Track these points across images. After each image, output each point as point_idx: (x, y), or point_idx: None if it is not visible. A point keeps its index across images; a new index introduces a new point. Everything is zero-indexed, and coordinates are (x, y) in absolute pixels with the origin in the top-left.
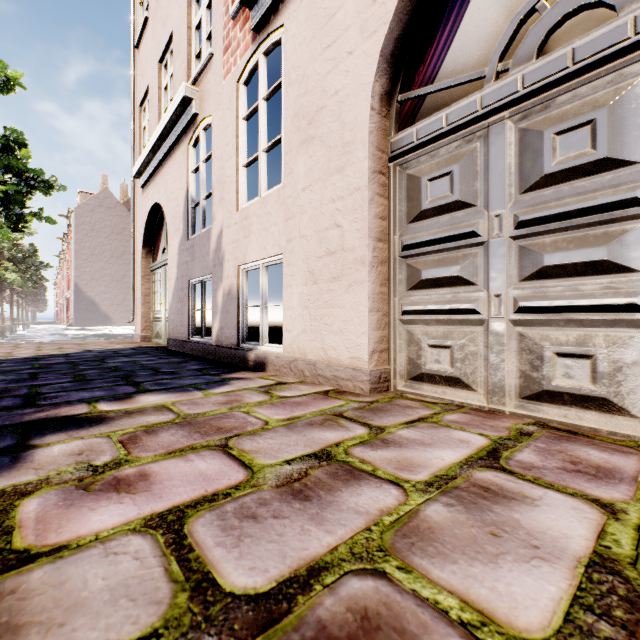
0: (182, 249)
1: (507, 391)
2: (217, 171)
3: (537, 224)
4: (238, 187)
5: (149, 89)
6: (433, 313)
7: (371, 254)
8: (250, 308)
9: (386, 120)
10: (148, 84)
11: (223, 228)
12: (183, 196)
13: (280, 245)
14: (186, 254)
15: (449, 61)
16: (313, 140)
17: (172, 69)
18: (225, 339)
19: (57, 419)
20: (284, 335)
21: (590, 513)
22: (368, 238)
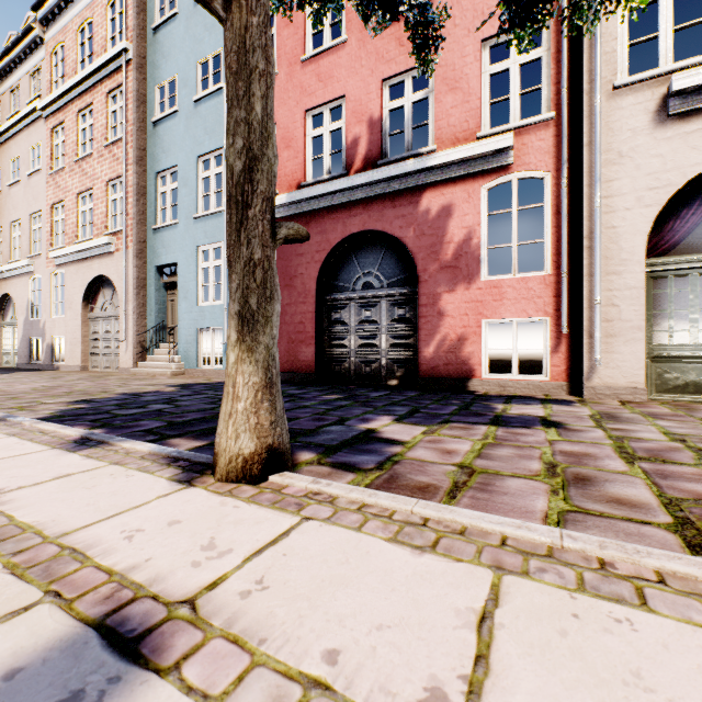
0: (26, 323)
1: (102, 367)
2: (44, 299)
3: (105, 339)
4: (52, 309)
5: (2, 229)
6: (95, 353)
7: (82, 340)
8: (58, 350)
9: (88, 310)
10: (2, 226)
11: (46, 321)
12: (27, 300)
13: (64, 333)
14: (29, 326)
15: (98, 303)
16: (72, 309)
17: (20, 233)
18: (47, 361)
19: (2, 373)
20: (65, 359)
21: (80, 373)
22: (81, 337)
